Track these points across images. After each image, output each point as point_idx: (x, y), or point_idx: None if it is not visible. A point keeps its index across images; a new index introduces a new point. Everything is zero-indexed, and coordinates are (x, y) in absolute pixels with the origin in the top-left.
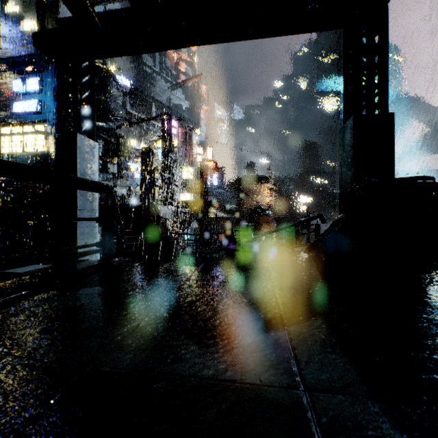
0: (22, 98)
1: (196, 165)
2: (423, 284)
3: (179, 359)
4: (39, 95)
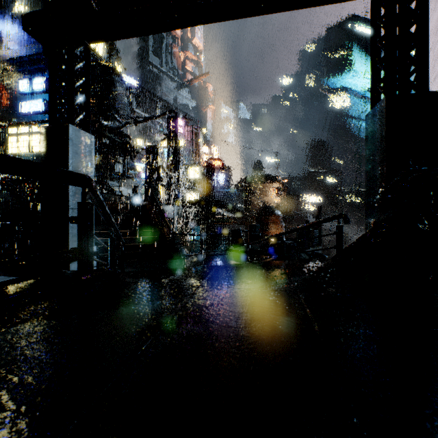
0: (28, 98)
1: (202, 164)
2: None
3: None
4: (45, 95)
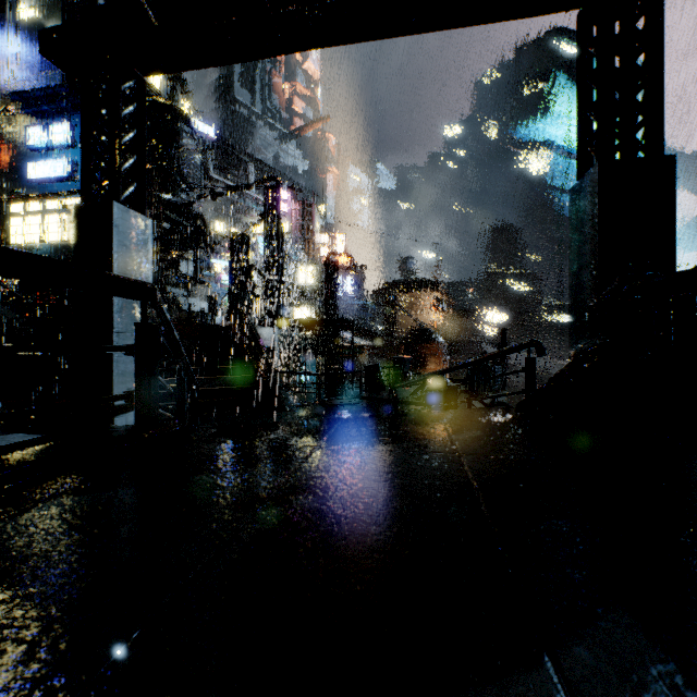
0: (42, 155)
1: (319, 262)
2: None
3: None
4: (69, 151)
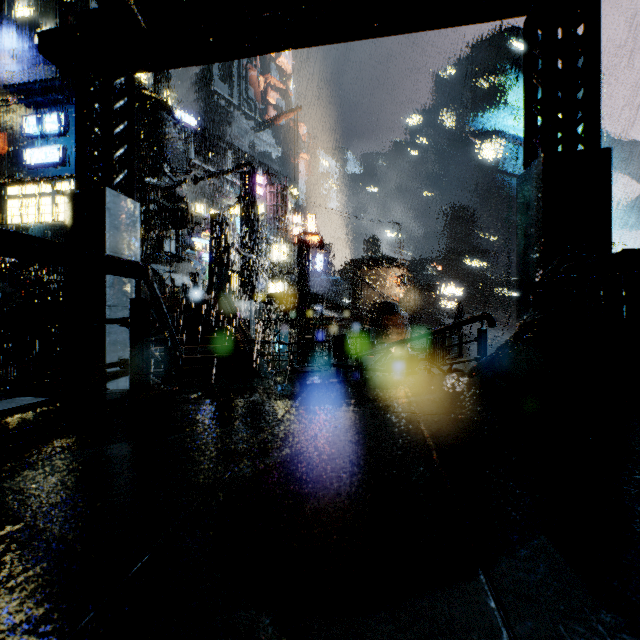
0: (37, 143)
1: (291, 240)
2: None
3: None
4: (62, 138)
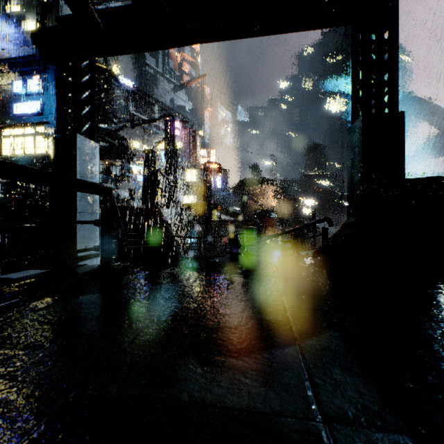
0: (23, 99)
1: (199, 167)
2: (442, 291)
3: (178, 381)
4: (40, 96)
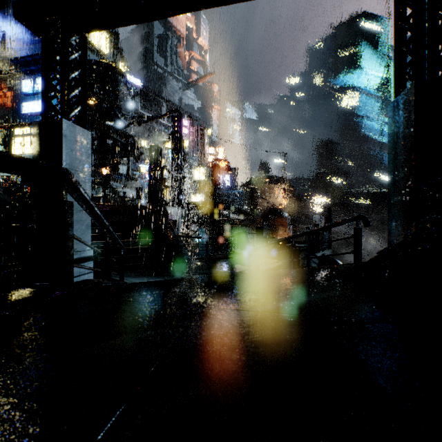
0: (32, 98)
1: (207, 165)
2: None
3: None
4: None
